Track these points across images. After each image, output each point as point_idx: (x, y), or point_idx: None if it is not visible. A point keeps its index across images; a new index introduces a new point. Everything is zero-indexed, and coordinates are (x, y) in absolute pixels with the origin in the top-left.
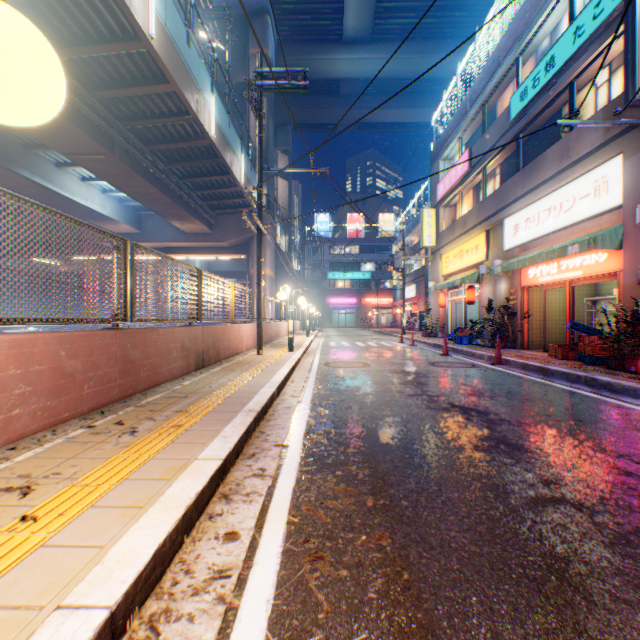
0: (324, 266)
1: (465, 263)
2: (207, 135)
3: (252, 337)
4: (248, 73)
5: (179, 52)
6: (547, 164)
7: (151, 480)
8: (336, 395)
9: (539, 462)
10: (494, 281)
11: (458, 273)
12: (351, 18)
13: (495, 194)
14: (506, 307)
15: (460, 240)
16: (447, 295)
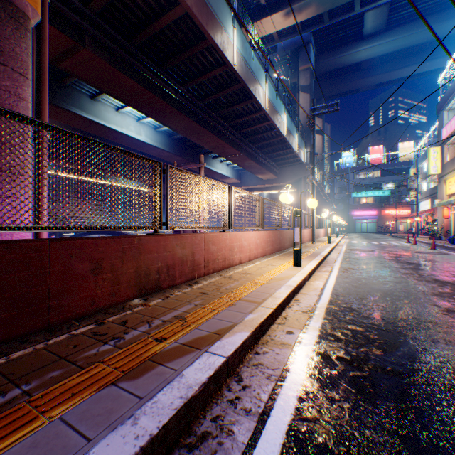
0: (348, 188)
1: None
2: (282, 135)
3: (307, 236)
4: (297, 81)
5: (273, 106)
6: None
7: (306, 260)
8: (352, 257)
9: (421, 271)
10: None
11: None
12: (369, 23)
13: None
14: None
15: None
16: (450, 209)
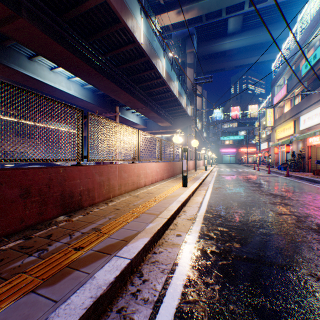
0: (218, 134)
1: (285, 134)
2: (175, 96)
3: (192, 166)
4: (185, 60)
5: (169, 75)
6: (314, 96)
7: (191, 182)
8: (221, 180)
9: (262, 188)
10: (297, 143)
11: (283, 138)
12: (231, 25)
13: (296, 106)
14: (299, 154)
15: (283, 124)
16: (278, 148)
